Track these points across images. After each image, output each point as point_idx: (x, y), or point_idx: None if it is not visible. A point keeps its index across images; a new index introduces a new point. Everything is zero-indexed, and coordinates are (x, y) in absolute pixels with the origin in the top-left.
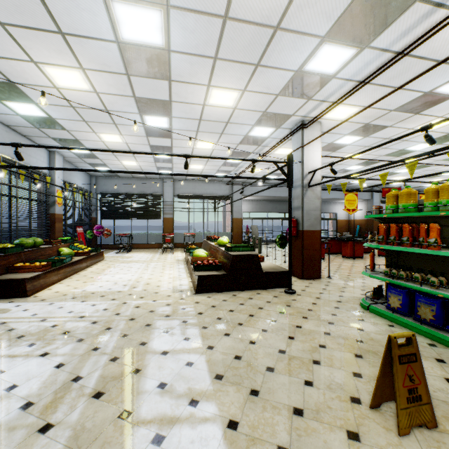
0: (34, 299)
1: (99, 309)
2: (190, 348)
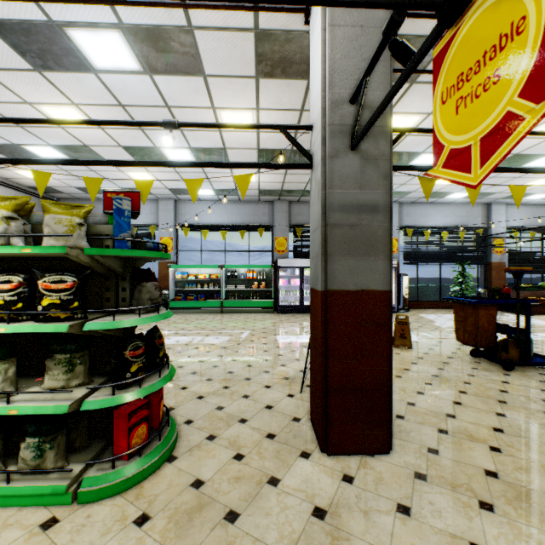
0: None
1: None
2: None
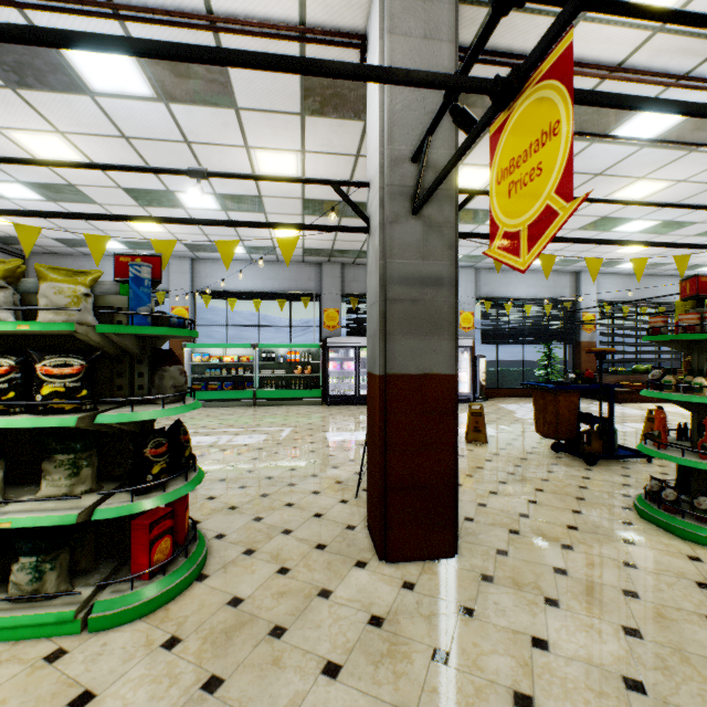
0: (619, 405)
1: (638, 414)
2: (638, 428)
